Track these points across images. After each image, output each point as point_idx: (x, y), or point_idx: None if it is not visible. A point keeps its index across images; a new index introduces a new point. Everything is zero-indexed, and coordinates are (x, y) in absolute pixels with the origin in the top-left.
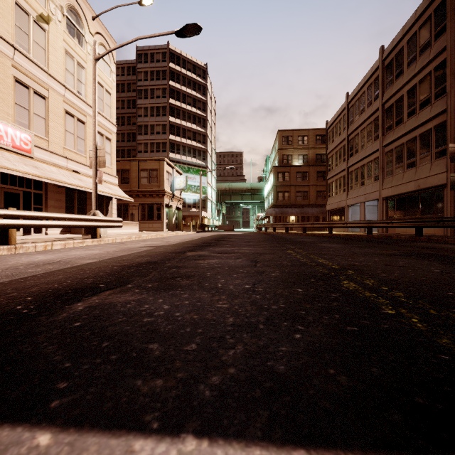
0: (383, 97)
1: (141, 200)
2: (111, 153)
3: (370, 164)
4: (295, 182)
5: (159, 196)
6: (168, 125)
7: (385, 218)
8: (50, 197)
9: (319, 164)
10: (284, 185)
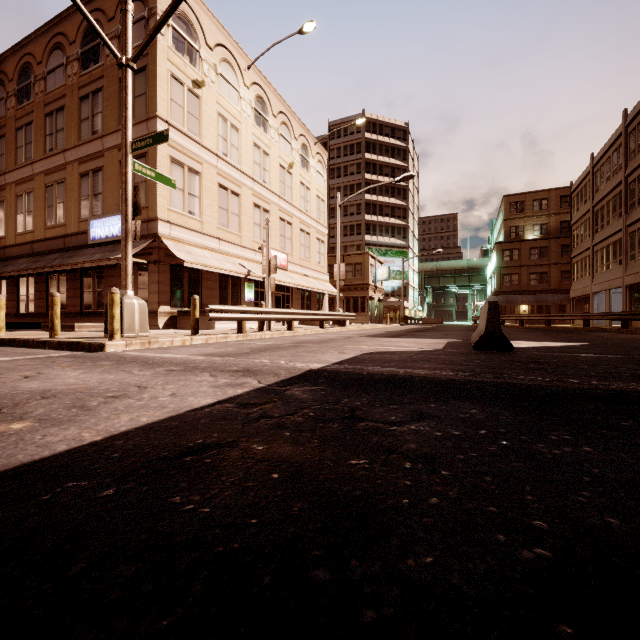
0: (626, 169)
1: (346, 293)
2: (324, 253)
3: (614, 245)
4: (528, 261)
5: (363, 289)
6: (363, 204)
7: (628, 309)
8: (294, 298)
9: (565, 235)
10: (511, 265)
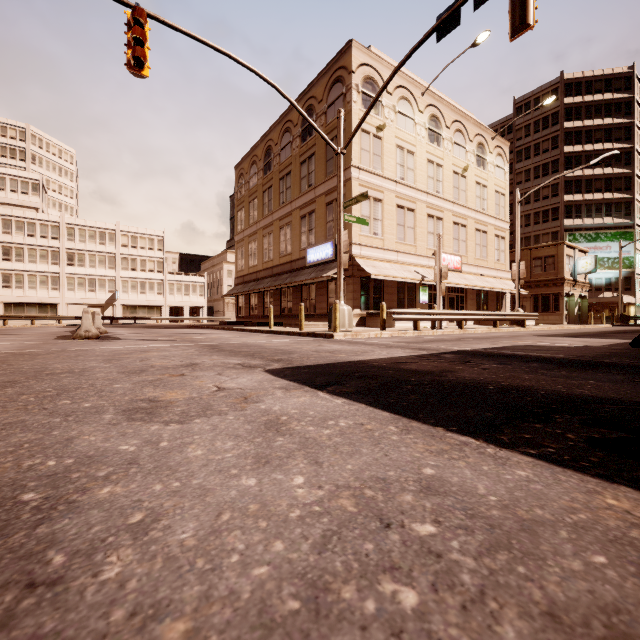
0: None
1: (533, 290)
2: (505, 250)
3: None
4: None
5: (556, 285)
6: (560, 183)
7: None
8: (468, 298)
9: None
10: None
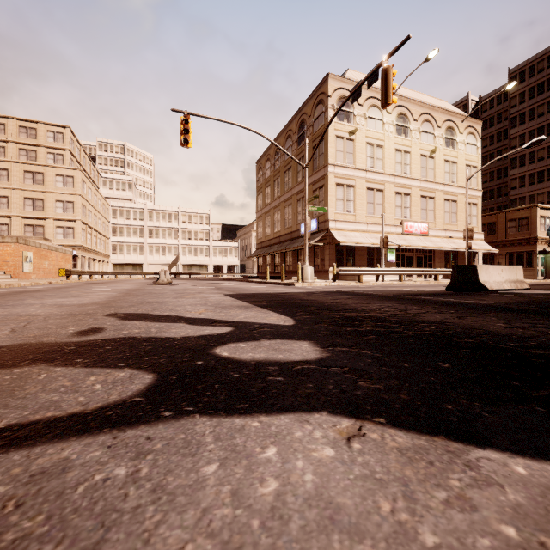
0: None
1: (508, 249)
2: (477, 214)
3: None
4: None
5: (530, 244)
6: None
7: None
8: (436, 257)
9: None
10: None
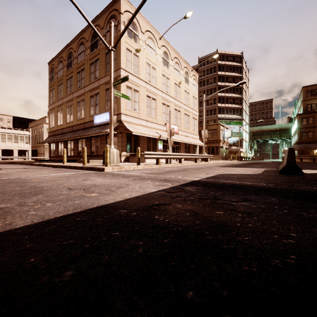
0: None
1: (208, 145)
2: (197, 125)
3: None
4: None
5: (217, 142)
6: (217, 98)
7: None
8: (181, 147)
9: None
10: (307, 127)
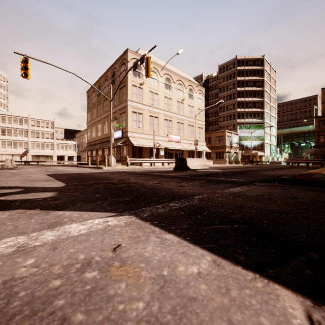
0: None
1: (216, 150)
2: (203, 133)
3: None
4: None
5: (223, 148)
6: (236, 103)
7: None
8: (184, 153)
9: None
10: None
